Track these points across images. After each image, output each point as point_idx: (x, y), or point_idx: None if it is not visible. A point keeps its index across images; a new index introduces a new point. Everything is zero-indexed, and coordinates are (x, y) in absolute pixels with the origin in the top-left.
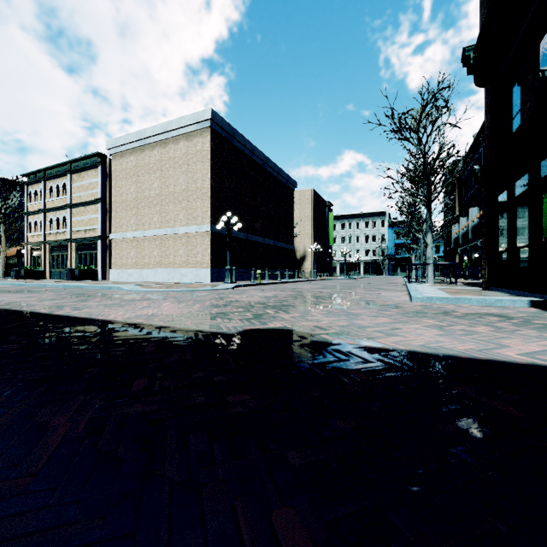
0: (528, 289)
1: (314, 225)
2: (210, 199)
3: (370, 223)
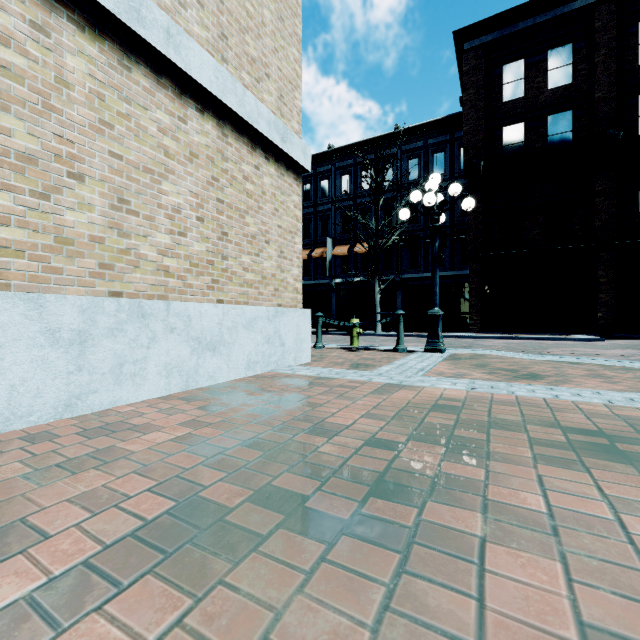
0: (551, 331)
1: None
2: (300, 51)
3: None
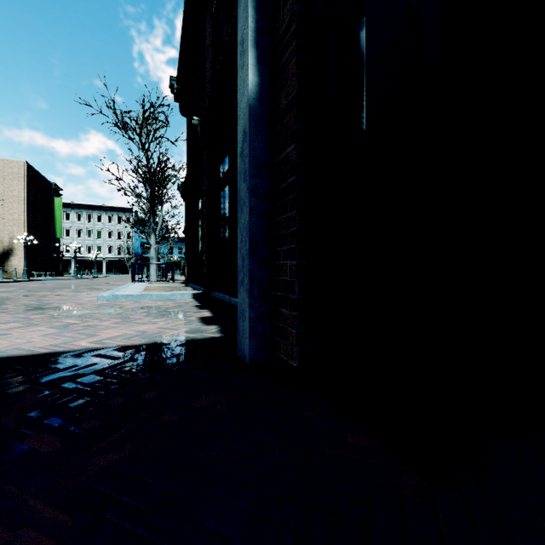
0: (201, 284)
1: (28, 209)
2: None
3: (115, 218)
